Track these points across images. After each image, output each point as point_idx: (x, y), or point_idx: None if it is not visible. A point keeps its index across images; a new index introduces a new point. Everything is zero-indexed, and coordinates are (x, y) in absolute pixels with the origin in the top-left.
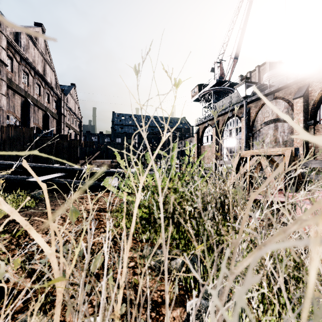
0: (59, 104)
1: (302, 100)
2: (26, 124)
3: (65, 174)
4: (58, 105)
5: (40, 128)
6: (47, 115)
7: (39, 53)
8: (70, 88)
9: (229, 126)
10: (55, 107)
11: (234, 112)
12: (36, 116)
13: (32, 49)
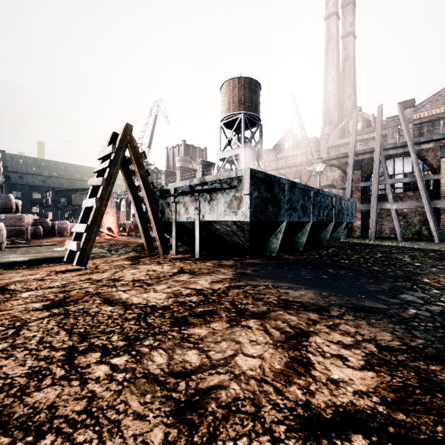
0: None
1: None
2: None
3: None
4: None
5: None
6: None
7: None
8: None
9: None
10: None
11: None
12: None
13: None
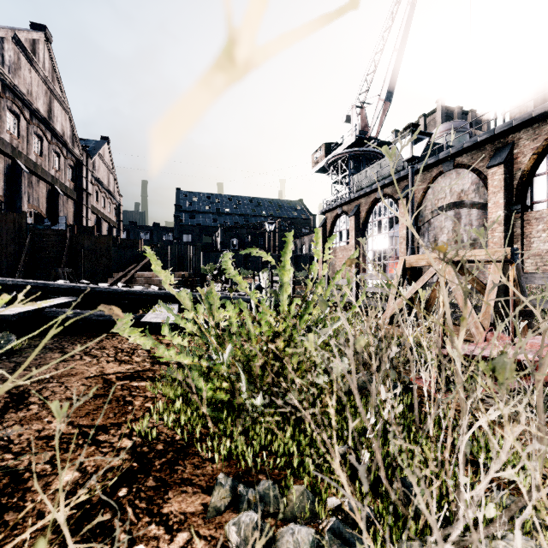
0: (78, 172)
1: (502, 170)
2: (14, 207)
3: (76, 300)
4: (76, 175)
5: (42, 214)
6: (56, 192)
7: (41, 79)
8: (100, 145)
9: (378, 214)
10: (70, 178)
11: (387, 190)
12: (34, 194)
13: (26, 70)
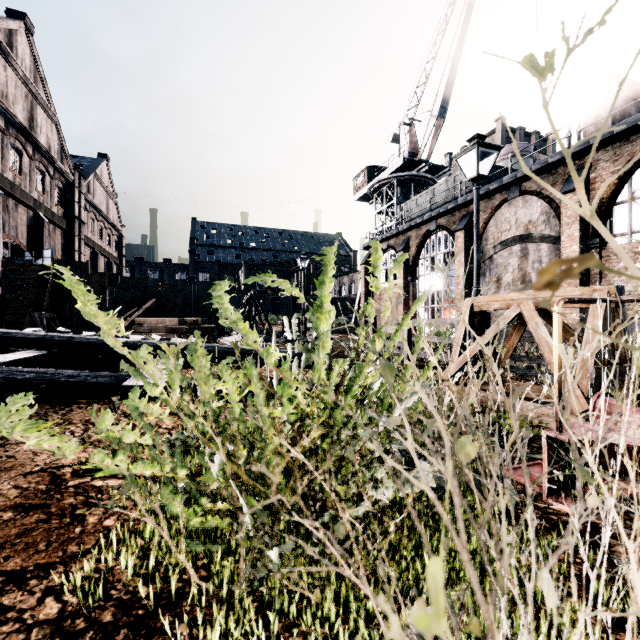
0: (68, 196)
1: (577, 198)
2: None
3: (46, 354)
4: (66, 199)
5: (21, 246)
6: (39, 220)
7: (20, 79)
8: (96, 164)
9: (431, 250)
10: (59, 203)
11: (441, 221)
12: (11, 221)
13: None
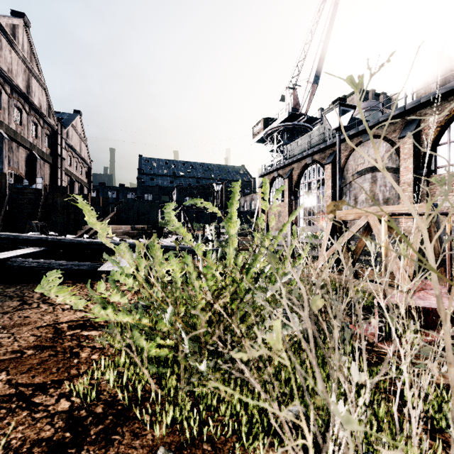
0: (53, 140)
1: (411, 140)
2: None
3: (43, 250)
4: (52, 142)
5: (21, 175)
6: (33, 157)
7: (20, 59)
8: (73, 117)
9: (308, 177)
10: (47, 145)
11: (315, 157)
12: (14, 158)
13: (7, 51)
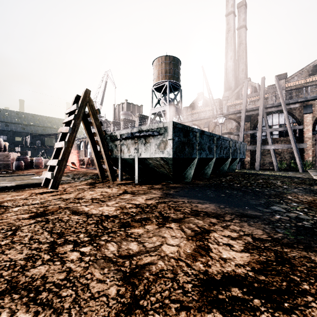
0: None
1: None
2: None
3: None
4: None
5: None
6: None
7: None
8: None
9: None
10: None
11: None
12: None
13: None
